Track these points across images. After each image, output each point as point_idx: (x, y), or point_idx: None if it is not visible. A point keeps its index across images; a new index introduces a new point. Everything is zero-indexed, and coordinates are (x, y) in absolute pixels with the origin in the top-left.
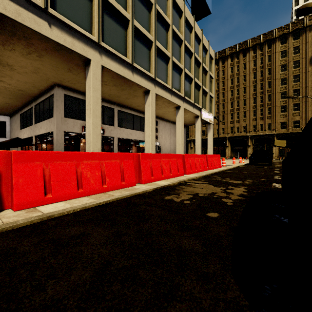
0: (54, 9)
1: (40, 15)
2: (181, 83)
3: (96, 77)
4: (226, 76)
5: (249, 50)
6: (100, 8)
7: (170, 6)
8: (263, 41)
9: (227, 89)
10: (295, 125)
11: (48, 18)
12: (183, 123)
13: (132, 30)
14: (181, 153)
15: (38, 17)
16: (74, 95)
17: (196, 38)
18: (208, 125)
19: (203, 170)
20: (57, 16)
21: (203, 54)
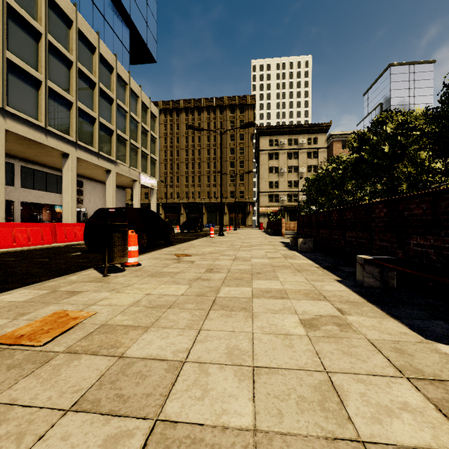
0: None
1: None
2: (112, 144)
3: None
4: (181, 132)
5: (204, 110)
6: (5, 71)
7: (96, 62)
8: (216, 105)
9: (182, 148)
10: (241, 195)
11: None
12: (114, 189)
13: (46, 93)
14: None
15: None
16: None
17: (133, 94)
18: (151, 189)
19: None
20: None
21: (143, 111)
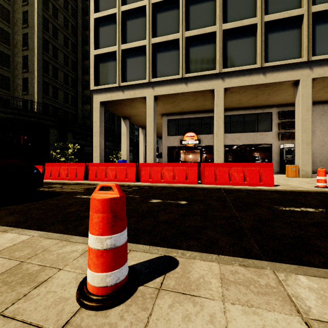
0: (126, 80)
1: (119, 90)
2: (302, 38)
3: (150, 107)
4: None
5: None
6: (150, 55)
7: None
8: None
9: None
10: None
11: (122, 89)
12: (308, 107)
13: (182, 46)
14: (299, 159)
15: (118, 92)
16: (174, 118)
17: None
18: None
19: (181, 182)
20: (124, 85)
21: None
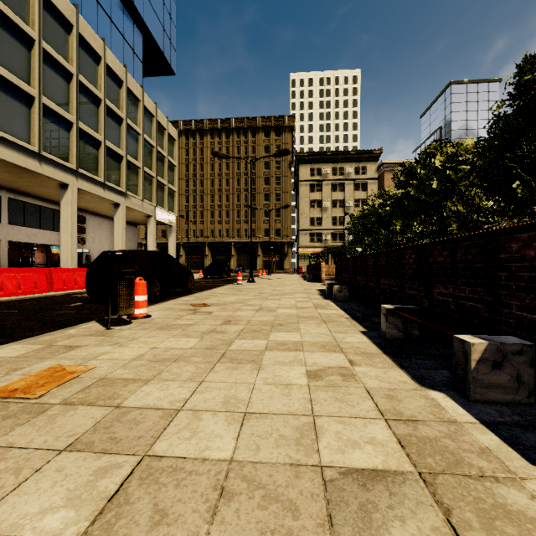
0: None
1: None
2: (122, 173)
3: None
4: (206, 158)
5: (233, 132)
6: None
7: (102, 75)
8: (248, 127)
9: (207, 177)
10: (277, 233)
11: None
12: (124, 226)
13: (40, 111)
14: None
15: None
16: None
17: (147, 113)
18: (169, 227)
19: None
20: None
21: (160, 134)
